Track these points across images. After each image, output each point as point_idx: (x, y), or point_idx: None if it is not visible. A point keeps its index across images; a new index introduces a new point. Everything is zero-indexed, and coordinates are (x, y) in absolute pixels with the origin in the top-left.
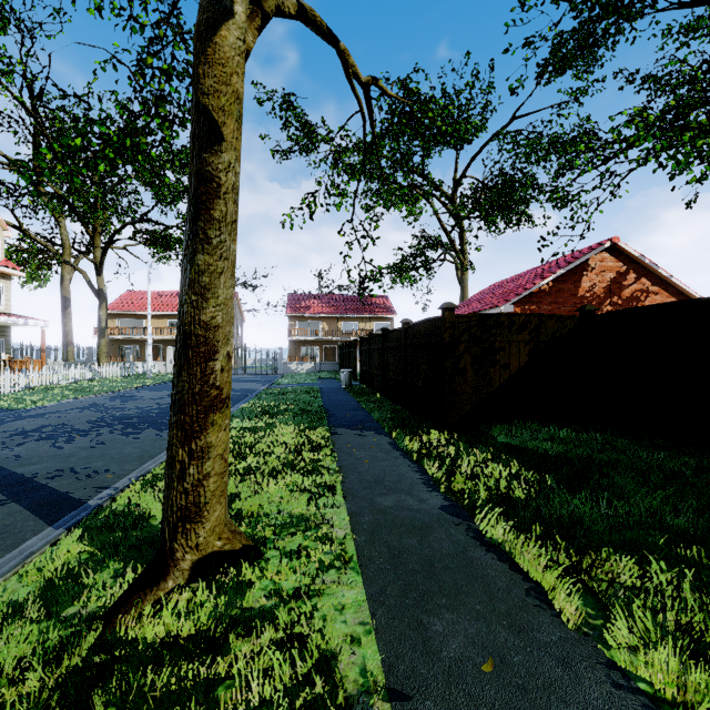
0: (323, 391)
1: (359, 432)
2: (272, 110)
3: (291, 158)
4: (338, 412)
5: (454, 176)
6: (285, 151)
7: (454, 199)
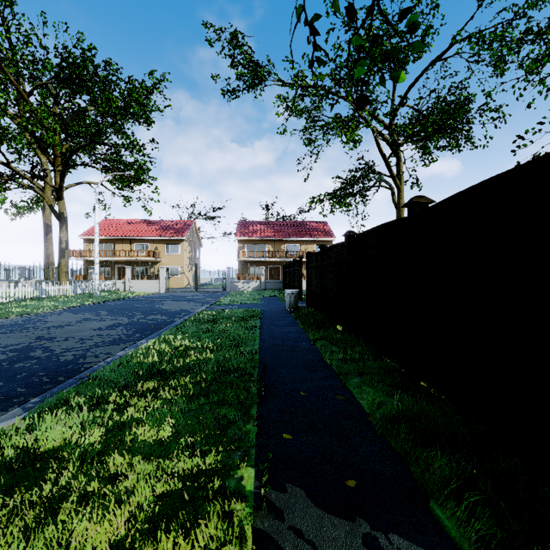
0: (264, 316)
1: (365, 547)
2: (222, 50)
3: (239, 96)
4: (283, 375)
5: (391, 106)
6: (234, 89)
7: (391, 127)
